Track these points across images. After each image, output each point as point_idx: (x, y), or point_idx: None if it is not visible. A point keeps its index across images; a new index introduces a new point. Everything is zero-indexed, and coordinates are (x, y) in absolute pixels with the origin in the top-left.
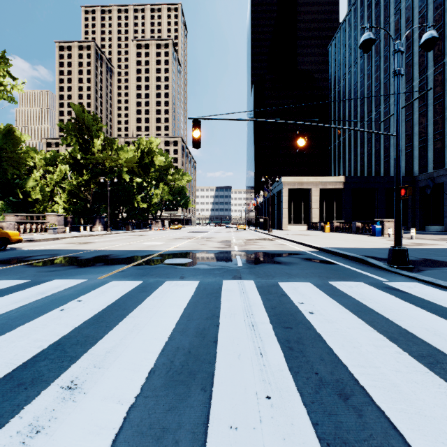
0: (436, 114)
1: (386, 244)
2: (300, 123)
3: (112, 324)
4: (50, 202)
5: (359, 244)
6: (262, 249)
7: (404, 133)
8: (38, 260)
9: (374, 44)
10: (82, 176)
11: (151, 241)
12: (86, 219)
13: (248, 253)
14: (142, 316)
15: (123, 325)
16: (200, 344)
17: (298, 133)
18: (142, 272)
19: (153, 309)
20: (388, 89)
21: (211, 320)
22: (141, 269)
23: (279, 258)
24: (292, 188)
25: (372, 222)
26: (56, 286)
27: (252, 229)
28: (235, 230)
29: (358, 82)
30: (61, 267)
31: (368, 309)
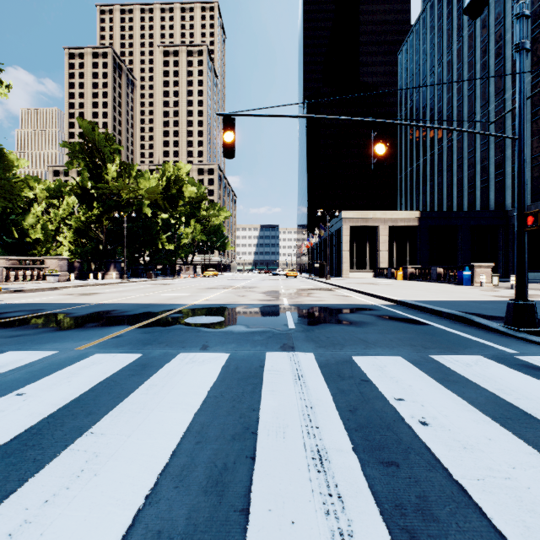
0: (534, 133)
1: (484, 296)
2: (379, 122)
3: (48, 454)
4: (55, 243)
5: (448, 295)
6: (321, 303)
7: (493, 157)
8: (7, 319)
9: (456, 48)
10: (92, 210)
11: (176, 291)
12: (98, 264)
13: (302, 308)
14: (114, 431)
15: (68, 457)
16: (211, 520)
17: (376, 136)
18: (148, 338)
19: (139, 413)
20: (473, 104)
21: (242, 441)
22: (148, 332)
23: (345, 316)
24: (355, 226)
25: (458, 267)
26: (3, 363)
27: (305, 276)
28: (283, 278)
29: (435, 95)
30: (33, 330)
31: (520, 412)
